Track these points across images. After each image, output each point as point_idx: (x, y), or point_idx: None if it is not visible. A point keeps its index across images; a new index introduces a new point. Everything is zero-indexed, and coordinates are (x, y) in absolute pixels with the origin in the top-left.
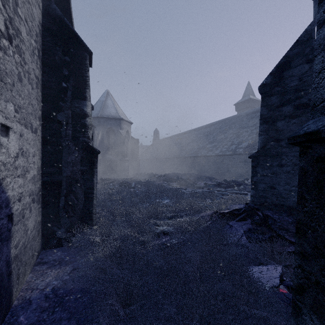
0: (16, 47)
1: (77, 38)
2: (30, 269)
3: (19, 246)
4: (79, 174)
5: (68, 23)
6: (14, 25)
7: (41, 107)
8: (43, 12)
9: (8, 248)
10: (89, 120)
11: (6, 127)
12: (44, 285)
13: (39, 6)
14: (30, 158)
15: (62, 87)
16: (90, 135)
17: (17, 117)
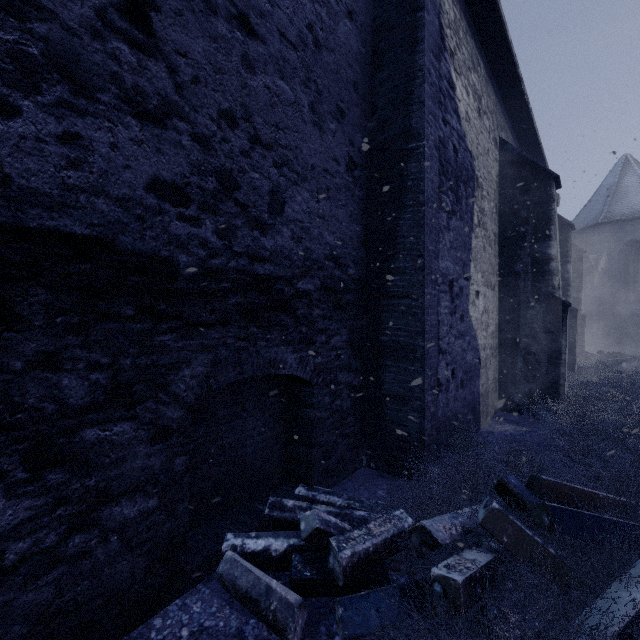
0: (482, 225)
1: (538, 168)
2: (490, 418)
3: (483, 388)
4: (541, 333)
5: (527, 156)
6: (481, 209)
7: (498, 262)
8: (500, 160)
9: (478, 383)
10: (554, 265)
11: (477, 292)
12: (503, 430)
13: (496, 159)
14: (489, 314)
15: (519, 233)
16: (555, 284)
17: (482, 281)
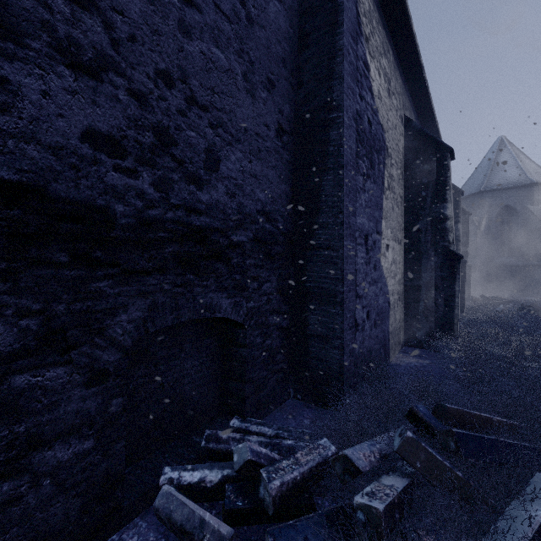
0: (391, 189)
1: (437, 142)
2: (397, 352)
3: (392, 327)
4: (439, 281)
5: (427, 131)
6: (390, 175)
7: (403, 220)
8: (405, 135)
9: (388, 323)
10: (449, 223)
11: (387, 245)
12: (408, 362)
13: (402, 134)
14: (397, 264)
15: (421, 197)
16: (450, 239)
17: (391, 236)
